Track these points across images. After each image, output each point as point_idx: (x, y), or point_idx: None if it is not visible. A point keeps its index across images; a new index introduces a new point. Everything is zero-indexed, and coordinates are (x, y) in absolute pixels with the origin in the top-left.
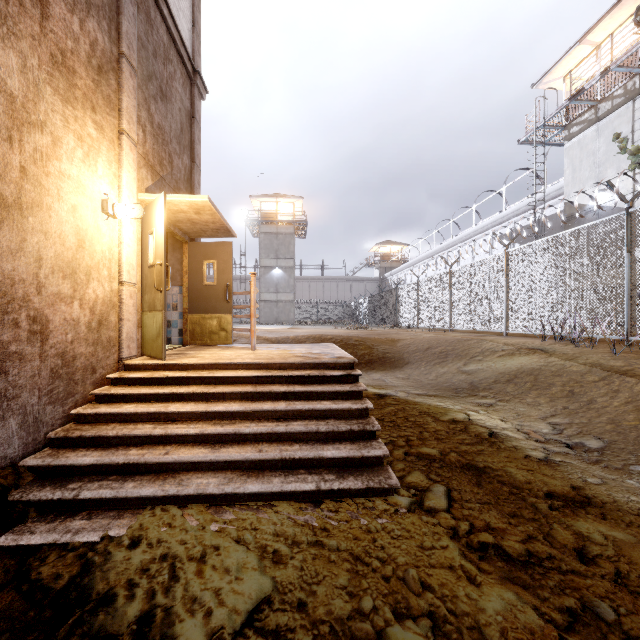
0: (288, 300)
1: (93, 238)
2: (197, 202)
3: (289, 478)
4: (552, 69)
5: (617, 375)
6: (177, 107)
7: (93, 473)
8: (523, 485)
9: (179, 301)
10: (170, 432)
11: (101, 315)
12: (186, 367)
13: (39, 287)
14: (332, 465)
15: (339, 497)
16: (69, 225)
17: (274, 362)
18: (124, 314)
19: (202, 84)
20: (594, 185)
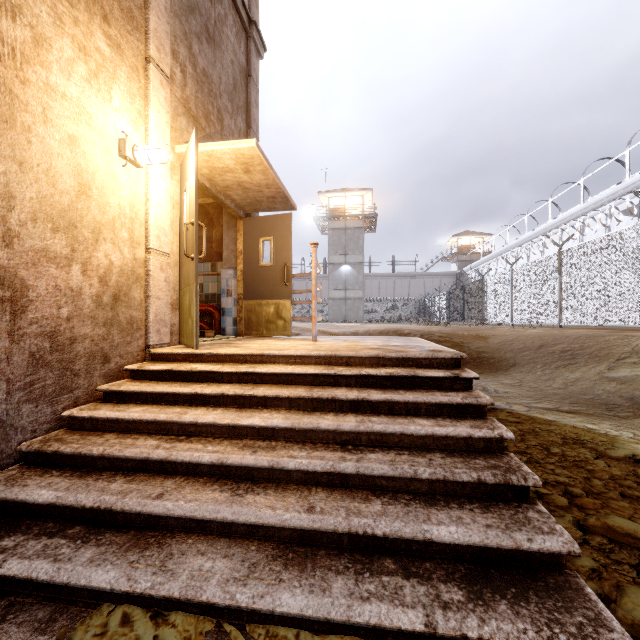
0: (357, 297)
1: (105, 186)
2: (243, 151)
3: (364, 583)
4: None
5: None
6: (229, 58)
7: (54, 516)
8: None
9: (234, 286)
10: (174, 456)
11: (118, 288)
12: (223, 359)
13: (8, 237)
14: (449, 556)
15: None
16: (64, 161)
17: (339, 355)
18: (151, 290)
19: (259, 39)
20: None
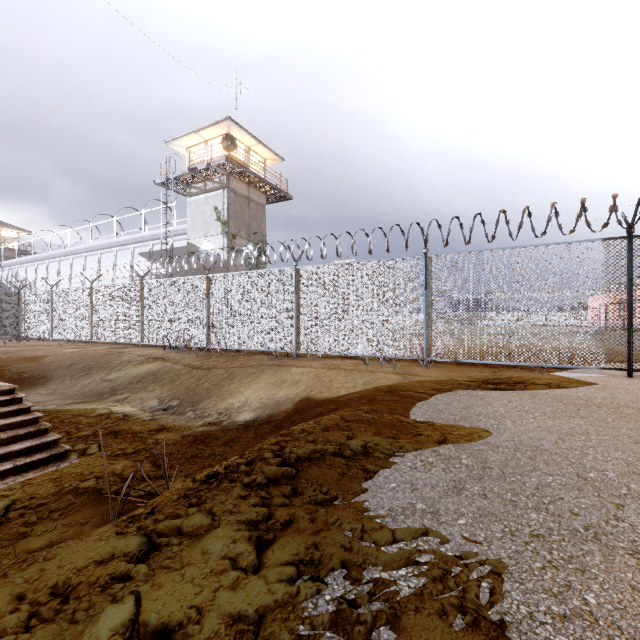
0: None
1: None
2: None
3: None
4: (179, 139)
5: (196, 370)
6: None
7: None
8: (138, 431)
9: None
10: None
11: None
12: None
13: None
14: (19, 454)
15: (31, 467)
16: None
17: None
18: None
19: None
20: (204, 236)
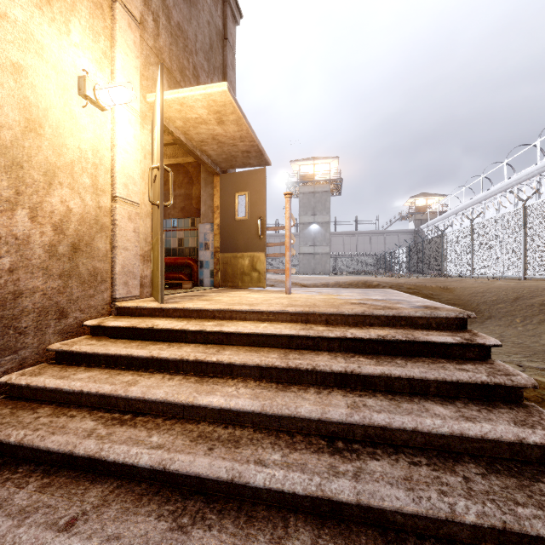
0: (324, 252)
1: (61, 126)
2: (214, 96)
3: None
4: None
5: None
6: (205, 18)
7: None
8: None
9: (211, 240)
10: (105, 453)
11: (78, 237)
12: (190, 314)
13: None
14: None
15: None
16: (5, 91)
17: (317, 311)
18: (117, 240)
19: (235, 5)
20: None
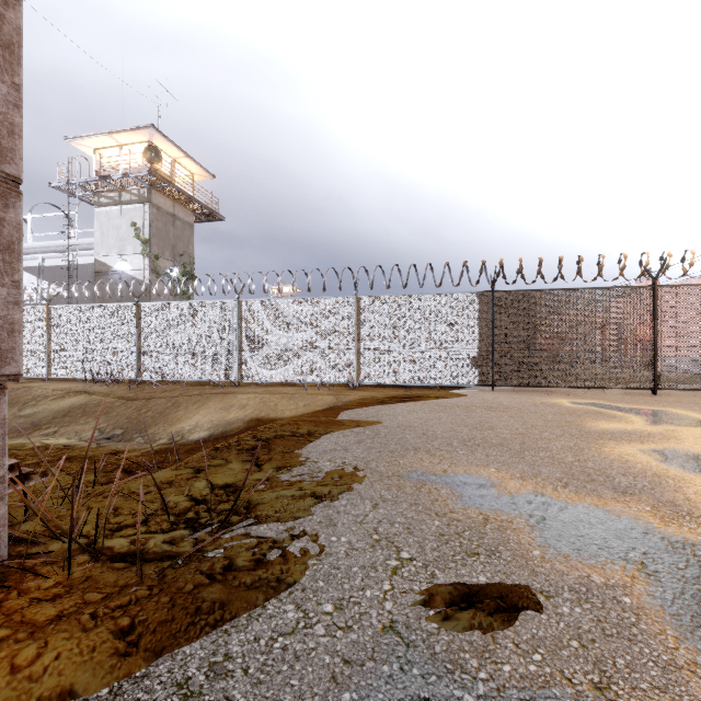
0: None
1: None
2: None
3: None
4: (85, 138)
5: (131, 402)
6: None
7: None
8: (92, 456)
9: None
10: None
11: None
12: None
13: None
14: None
15: None
16: None
17: None
18: None
19: None
20: (119, 254)
